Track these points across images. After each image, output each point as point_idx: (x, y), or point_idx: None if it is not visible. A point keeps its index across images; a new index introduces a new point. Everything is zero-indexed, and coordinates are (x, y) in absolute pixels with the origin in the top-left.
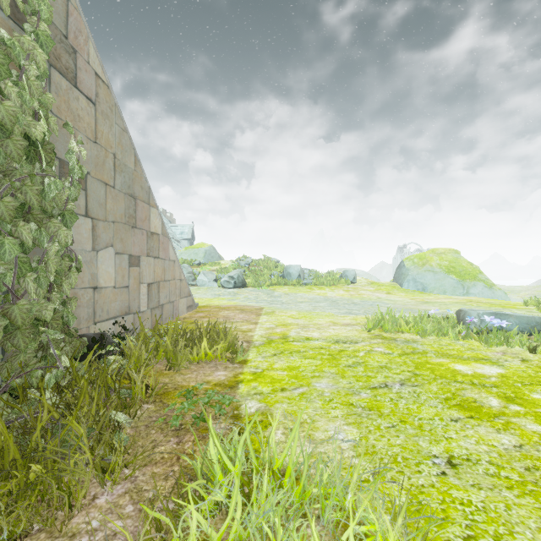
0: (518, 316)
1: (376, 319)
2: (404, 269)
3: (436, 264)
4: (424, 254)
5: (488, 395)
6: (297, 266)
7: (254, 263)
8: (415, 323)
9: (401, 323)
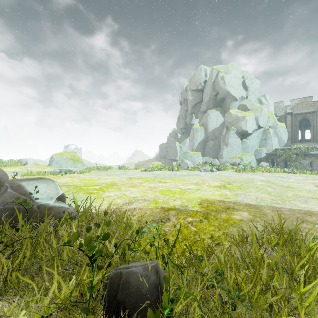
0: (65, 169)
1: (27, 173)
2: (53, 158)
3: (66, 156)
4: (62, 152)
5: None
6: None
7: None
8: (37, 172)
9: (33, 173)
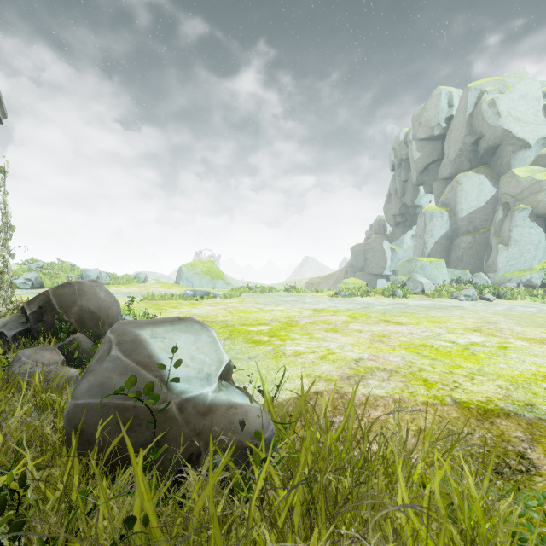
0: (201, 291)
1: (147, 296)
2: (181, 272)
3: (200, 269)
4: (194, 262)
5: (168, 307)
6: (96, 270)
7: (47, 266)
8: (161, 295)
9: (156, 296)
